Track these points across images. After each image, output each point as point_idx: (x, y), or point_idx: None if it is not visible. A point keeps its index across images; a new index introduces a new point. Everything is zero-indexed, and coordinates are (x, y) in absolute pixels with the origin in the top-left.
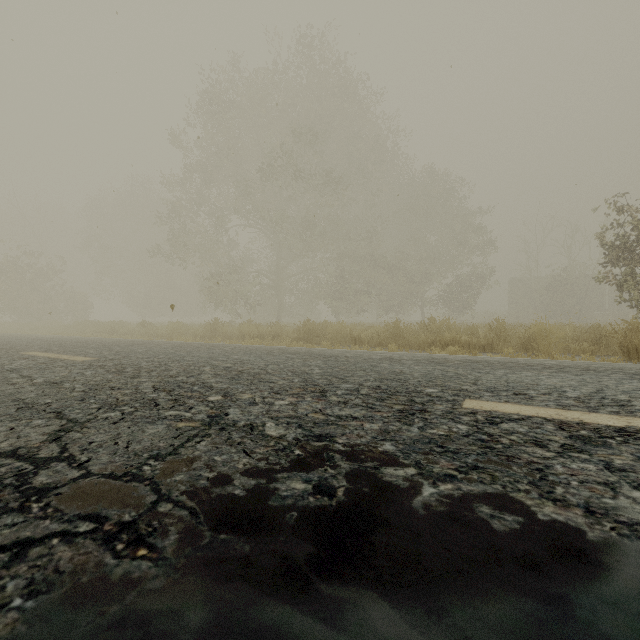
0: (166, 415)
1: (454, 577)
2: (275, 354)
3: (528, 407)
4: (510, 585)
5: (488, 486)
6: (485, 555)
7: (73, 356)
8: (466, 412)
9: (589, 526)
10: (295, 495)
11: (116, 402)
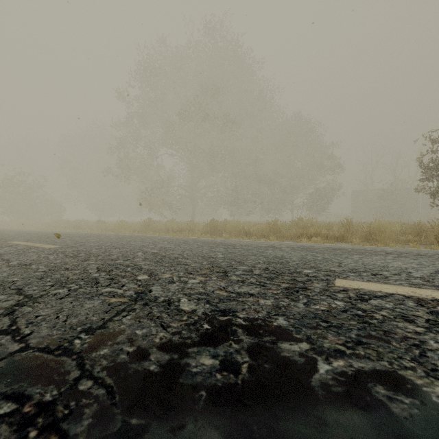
0: (103, 292)
1: None
2: (189, 243)
3: (387, 285)
4: None
5: (376, 363)
6: None
7: (44, 244)
8: (339, 290)
9: None
10: (204, 372)
11: (66, 280)
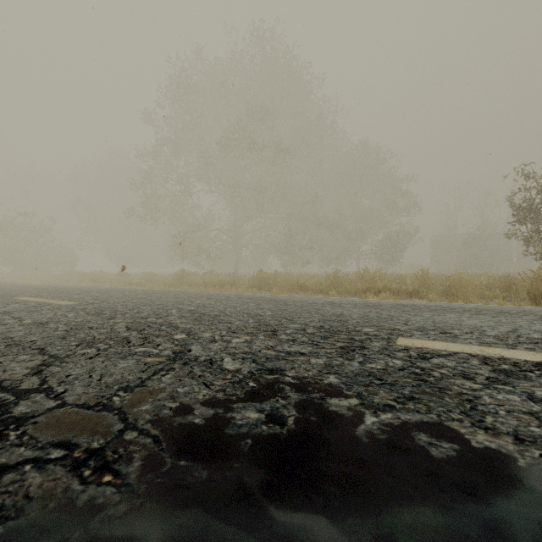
0: (136, 351)
1: (399, 503)
2: (233, 299)
3: (454, 344)
4: (452, 511)
5: (424, 415)
6: (426, 481)
7: (59, 301)
8: (400, 349)
9: (520, 453)
10: (249, 424)
11: (93, 340)
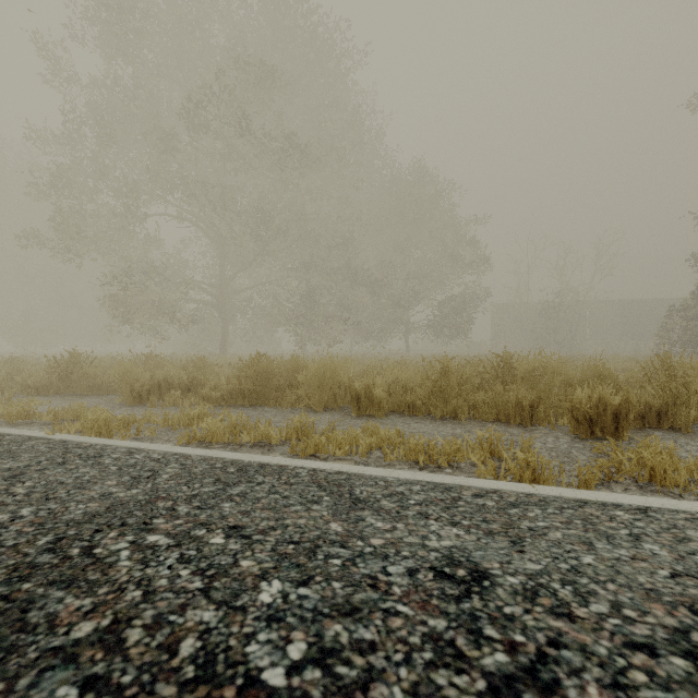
0: None
1: None
2: None
3: None
4: None
5: None
6: None
7: None
8: None
9: None
10: None
11: None
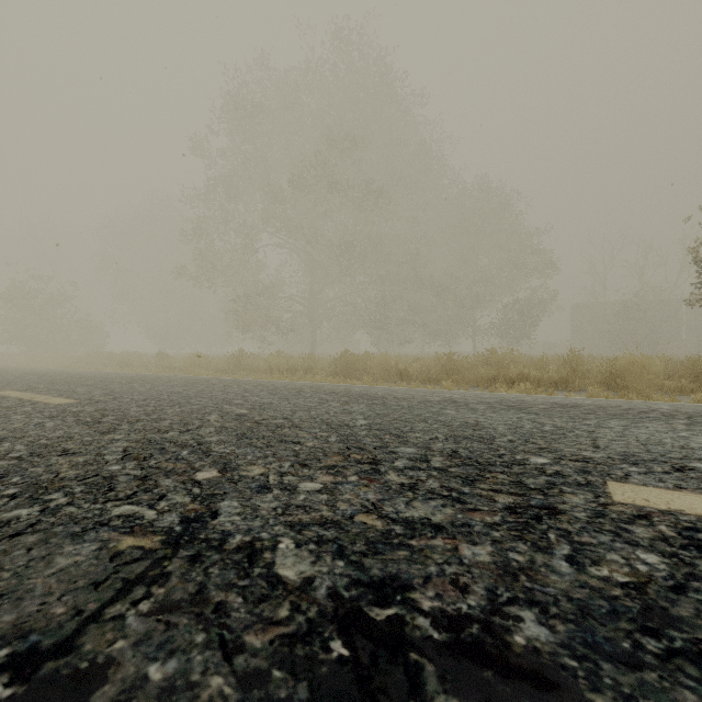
0: (112, 515)
1: None
2: (306, 394)
3: None
4: None
5: None
6: None
7: (52, 397)
8: (630, 514)
9: None
10: None
11: (50, 482)
